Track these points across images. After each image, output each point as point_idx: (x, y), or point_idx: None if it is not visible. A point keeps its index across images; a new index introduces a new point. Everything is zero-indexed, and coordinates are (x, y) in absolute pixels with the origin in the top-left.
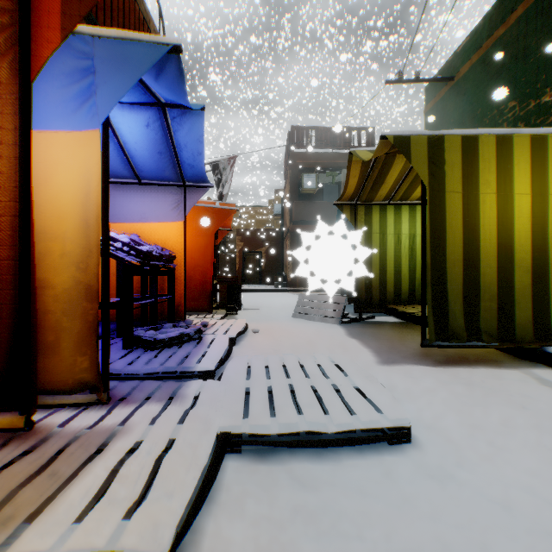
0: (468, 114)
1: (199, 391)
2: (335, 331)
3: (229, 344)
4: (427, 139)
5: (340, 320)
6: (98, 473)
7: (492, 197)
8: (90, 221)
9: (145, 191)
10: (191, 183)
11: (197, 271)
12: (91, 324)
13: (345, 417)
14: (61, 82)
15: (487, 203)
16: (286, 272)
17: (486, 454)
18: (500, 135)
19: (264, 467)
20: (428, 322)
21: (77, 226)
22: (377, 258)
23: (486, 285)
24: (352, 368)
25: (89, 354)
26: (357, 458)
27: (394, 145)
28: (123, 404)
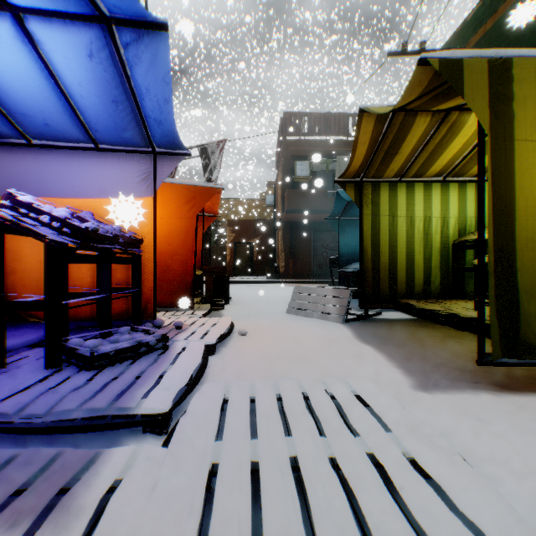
0: None
1: (122, 475)
2: (340, 333)
3: (204, 356)
4: (486, 64)
5: (343, 318)
6: None
7: None
8: None
9: (104, 158)
10: (162, 149)
11: (176, 260)
12: None
13: None
14: None
15: None
16: (279, 263)
17: None
18: None
19: None
20: (490, 329)
21: None
22: (386, 244)
23: None
24: (393, 412)
25: None
26: None
27: (439, 73)
28: None
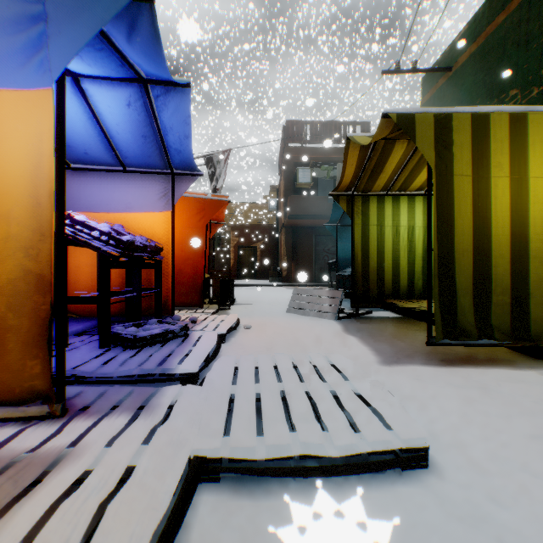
0: (467, 104)
1: (176, 398)
2: (331, 327)
3: (218, 342)
4: (433, 117)
5: (336, 315)
6: (18, 526)
7: (504, 181)
8: (43, 198)
9: (130, 179)
10: (179, 171)
11: (188, 264)
12: (44, 322)
13: (348, 436)
14: (6, 31)
15: (499, 188)
16: (281, 267)
17: (523, 484)
18: (514, 113)
19: (247, 503)
20: (434, 318)
21: (25, 204)
22: (374, 251)
23: (497, 277)
24: (352, 370)
25: (41, 358)
26: (364, 489)
27: (397, 124)
28: (81, 417)
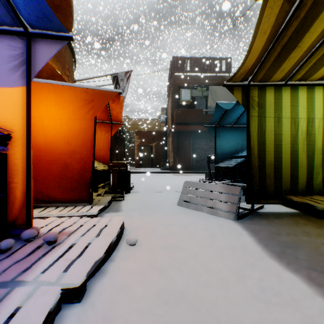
0: None
1: None
2: (240, 239)
3: None
4: None
5: (235, 215)
6: None
7: None
8: None
9: None
10: (37, 30)
11: (75, 158)
12: None
13: None
14: None
15: None
16: (169, 159)
17: None
18: None
19: None
20: None
21: None
22: (271, 144)
23: None
24: None
25: None
26: None
27: None
28: None
